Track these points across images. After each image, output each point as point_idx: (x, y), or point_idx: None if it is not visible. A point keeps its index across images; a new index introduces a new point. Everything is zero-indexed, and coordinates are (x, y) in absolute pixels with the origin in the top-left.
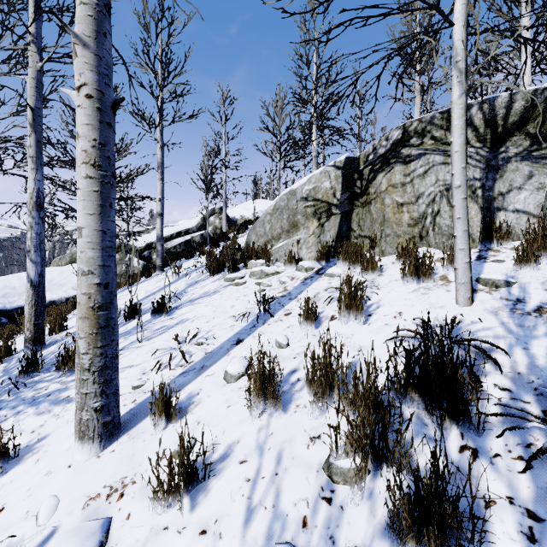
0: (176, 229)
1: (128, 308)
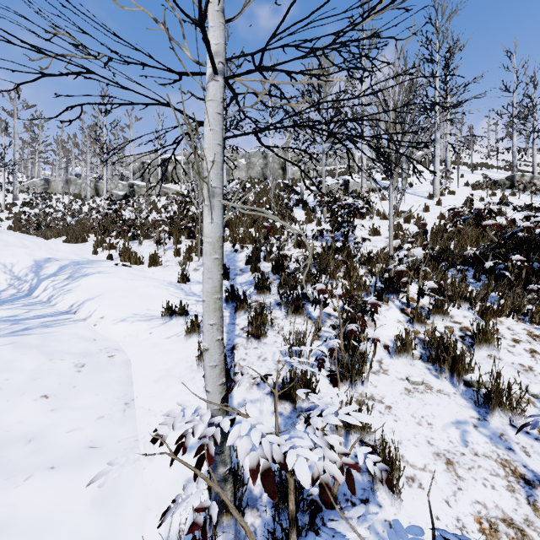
0: None
1: None
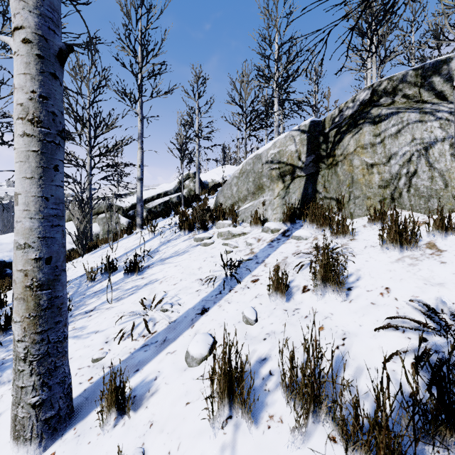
0: (156, 191)
1: (105, 266)
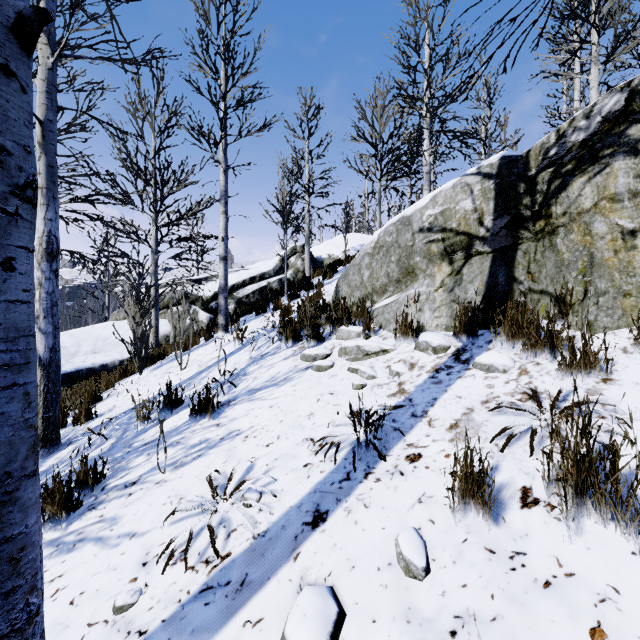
0: (249, 274)
1: (164, 398)
